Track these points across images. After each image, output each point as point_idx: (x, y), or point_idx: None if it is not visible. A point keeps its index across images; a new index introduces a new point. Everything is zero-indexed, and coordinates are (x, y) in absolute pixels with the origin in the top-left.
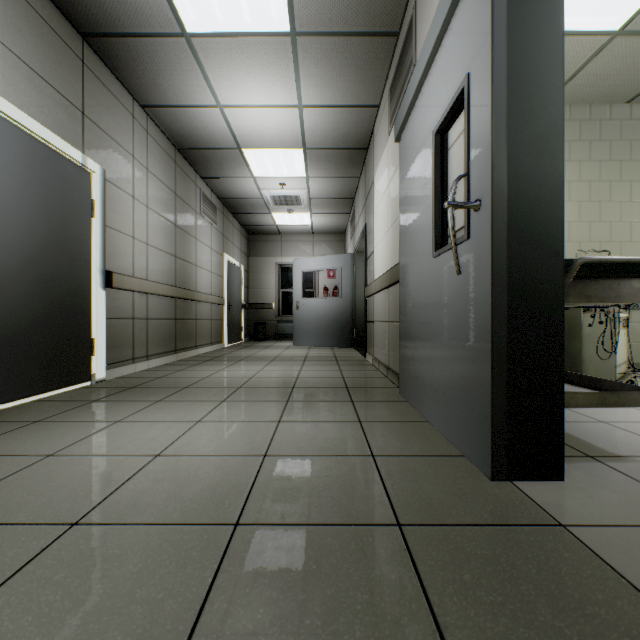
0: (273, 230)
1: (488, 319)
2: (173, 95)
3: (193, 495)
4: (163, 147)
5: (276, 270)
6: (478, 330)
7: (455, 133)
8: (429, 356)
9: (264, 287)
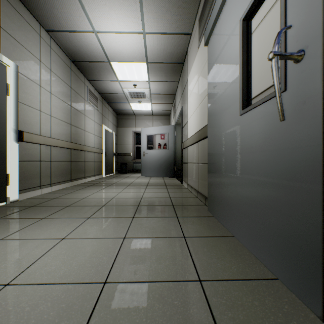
0: (131, 113)
1: (318, 161)
2: (65, 23)
3: None
4: (62, 58)
5: (132, 135)
6: (300, 171)
7: (259, 17)
8: (235, 189)
9: (126, 144)
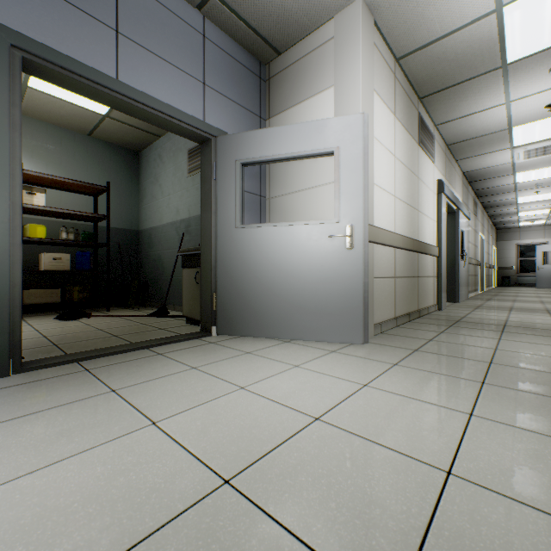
0: (514, 227)
1: None
2: (500, 209)
3: (550, 296)
4: (486, 219)
5: (515, 248)
6: None
7: None
8: None
9: (506, 257)
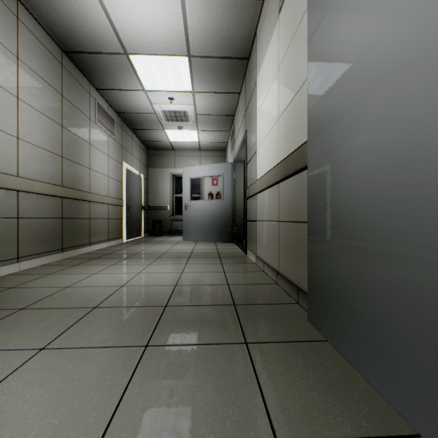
0: (168, 146)
1: None
2: None
3: None
4: (43, 43)
5: (170, 179)
6: None
7: None
8: (430, 300)
9: (161, 192)
